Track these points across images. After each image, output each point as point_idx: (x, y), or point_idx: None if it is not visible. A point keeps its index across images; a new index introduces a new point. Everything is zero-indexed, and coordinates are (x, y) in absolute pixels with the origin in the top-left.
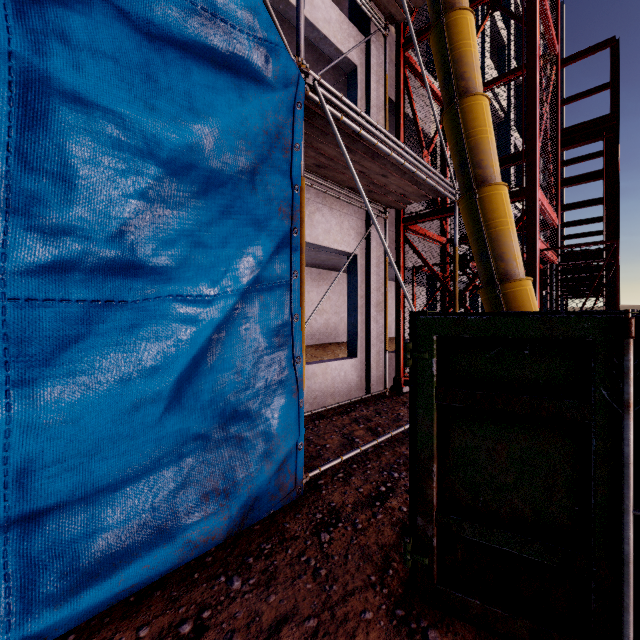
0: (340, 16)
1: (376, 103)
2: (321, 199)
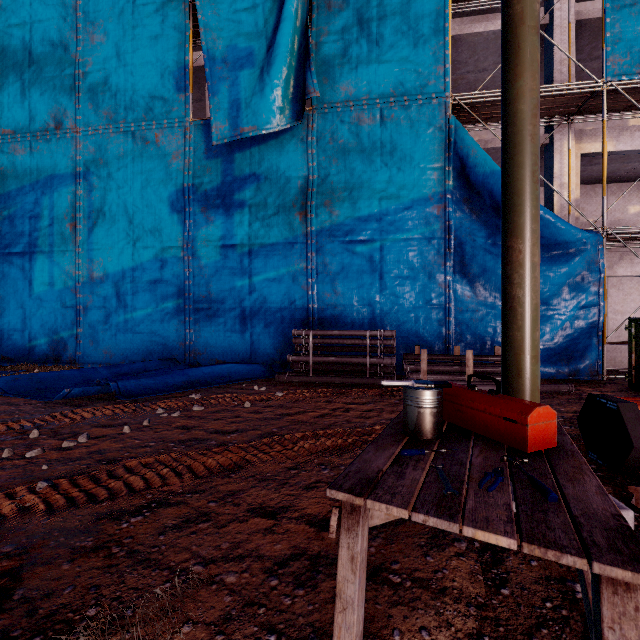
0: None
1: None
2: None
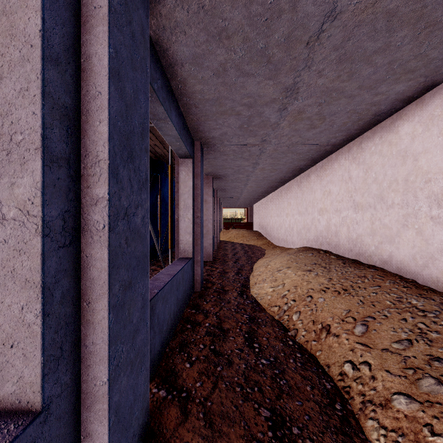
0: None
1: None
2: None
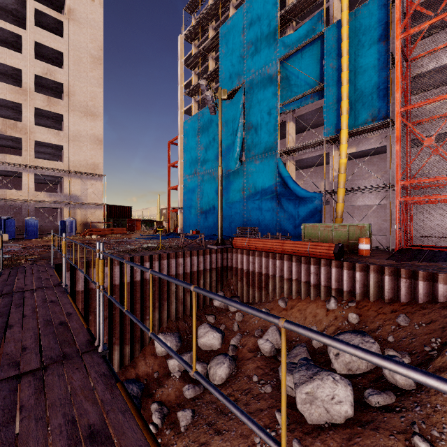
0: (376, 138)
1: (394, 152)
2: (367, 193)
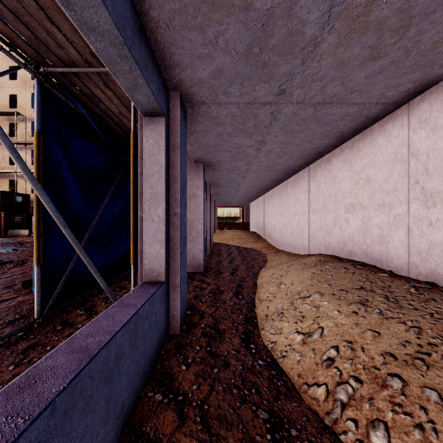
0: None
1: None
2: None
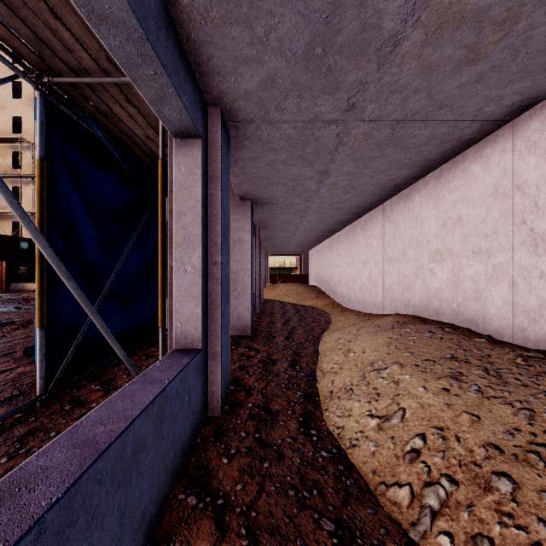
0: None
1: None
2: None
